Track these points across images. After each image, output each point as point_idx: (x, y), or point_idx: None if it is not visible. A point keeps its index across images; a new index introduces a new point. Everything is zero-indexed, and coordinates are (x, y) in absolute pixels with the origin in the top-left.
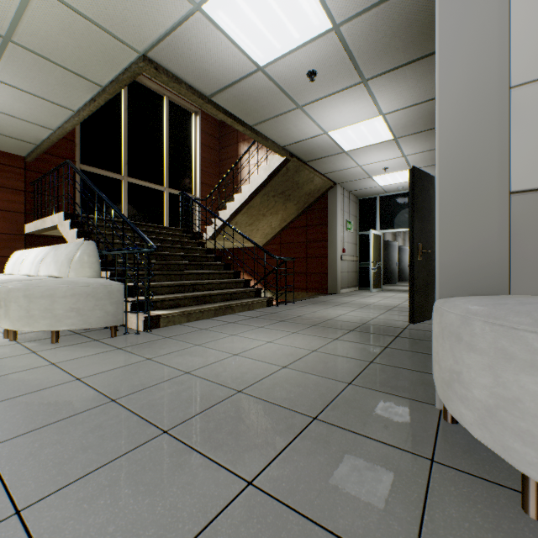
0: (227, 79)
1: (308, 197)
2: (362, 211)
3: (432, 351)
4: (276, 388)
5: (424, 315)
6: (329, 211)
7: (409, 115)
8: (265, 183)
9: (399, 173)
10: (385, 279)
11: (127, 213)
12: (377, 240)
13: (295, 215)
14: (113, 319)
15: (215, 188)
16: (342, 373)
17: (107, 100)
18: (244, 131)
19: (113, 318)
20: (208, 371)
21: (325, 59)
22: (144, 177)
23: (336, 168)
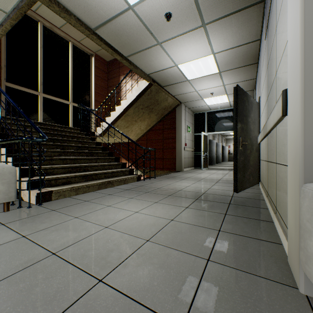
0: (106, 14)
1: (164, 110)
2: (196, 121)
3: (307, 241)
4: (139, 273)
5: (243, 186)
6: (177, 120)
7: (230, 55)
8: (136, 99)
9: (219, 97)
10: (209, 162)
11: (42, 118)
12: (205, 138)
13: (156, 122)
14: (4, 196)
15: (103, 102)
16: (199, 246)
17: (12, 25)
18: (121, 60)
19: (5, 195)
20: (75, 250)
21: (178, 3)
22: (55, 94)
23: (182, 92)
